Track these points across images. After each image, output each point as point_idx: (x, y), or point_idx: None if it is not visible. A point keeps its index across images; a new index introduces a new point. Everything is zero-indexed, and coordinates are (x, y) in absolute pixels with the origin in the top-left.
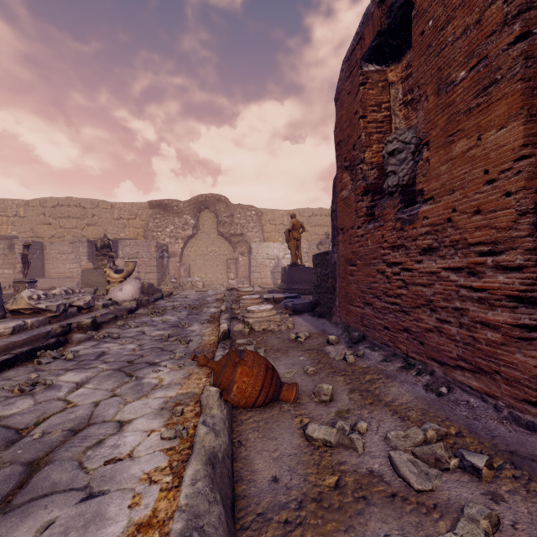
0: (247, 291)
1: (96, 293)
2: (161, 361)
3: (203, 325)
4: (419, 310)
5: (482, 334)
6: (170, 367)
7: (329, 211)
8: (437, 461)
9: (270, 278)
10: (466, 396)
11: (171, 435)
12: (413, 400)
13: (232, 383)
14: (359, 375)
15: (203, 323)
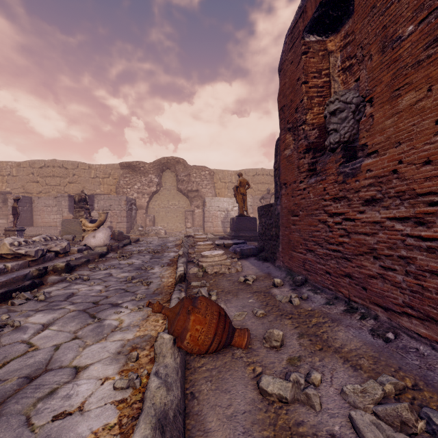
0: (201, 238)
1: (74, 239)
2: (123, 302)
3: (163, 268)
4: (361, 258)
5: (431, 283)
6: (131, 309)
7: (269, 171)
8: (403, 425)
9: (221, 226)
10: (415, 343)
11: (124, 384)
12: (361, 346)
13: (186, 330)
14: (306, 318)
15: (163, 266)
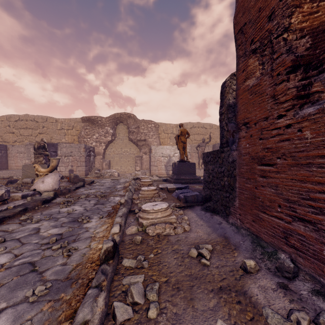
0: (146, 181)
1: (33, 182)
2: (7, 306)
3: (101, 221)
4: None
5: None
6: None
7: (204, 124)
8: None
9: (164, 170)
10: None
11: None
12: None
13: None
14: None
15: (101, 217)
